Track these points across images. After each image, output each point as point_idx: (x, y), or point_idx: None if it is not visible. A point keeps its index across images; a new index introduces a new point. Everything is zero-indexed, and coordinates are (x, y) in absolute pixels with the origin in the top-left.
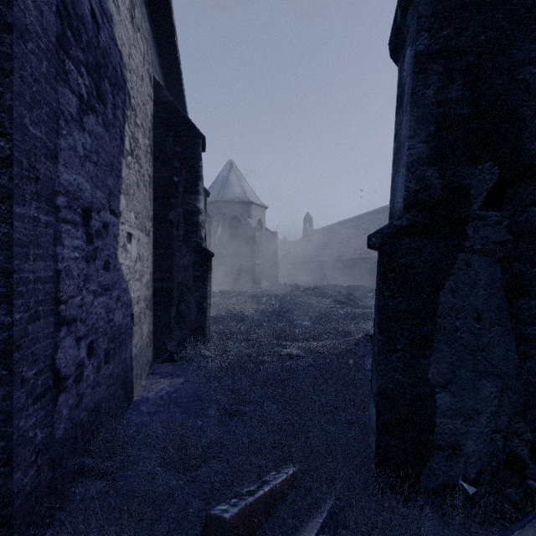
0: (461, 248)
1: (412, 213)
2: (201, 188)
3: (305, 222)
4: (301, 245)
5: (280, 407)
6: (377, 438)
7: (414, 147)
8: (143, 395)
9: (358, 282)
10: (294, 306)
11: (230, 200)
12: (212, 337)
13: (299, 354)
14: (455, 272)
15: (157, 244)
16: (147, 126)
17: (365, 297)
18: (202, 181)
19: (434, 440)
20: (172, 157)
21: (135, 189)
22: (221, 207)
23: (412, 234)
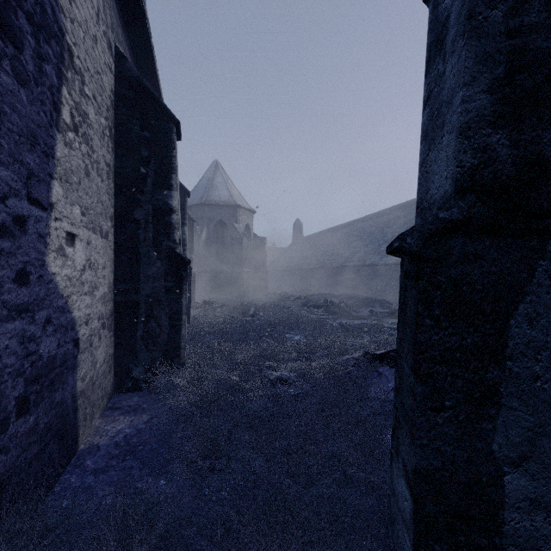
0: (543, 253)
1: (467, 201)
2: (174, 182)
3: (295, 228)
4: (290, 252)
5: (268, 460)
6: (414, 541)
7: (472, 100)
8: (93, 442)
9: (350, 291)
10: (284, 317)
11: (216, 203)
12: (188, 360)
13: (291, 378)
14: (533, 290)
15: (119, 248)
16: (104, 103)
17: (359, 307)
18: (175, 174)
19: (501, 545)
20: (138, 143)
21: (81, 177)
22: (206, 210)
23: (467, 232)
